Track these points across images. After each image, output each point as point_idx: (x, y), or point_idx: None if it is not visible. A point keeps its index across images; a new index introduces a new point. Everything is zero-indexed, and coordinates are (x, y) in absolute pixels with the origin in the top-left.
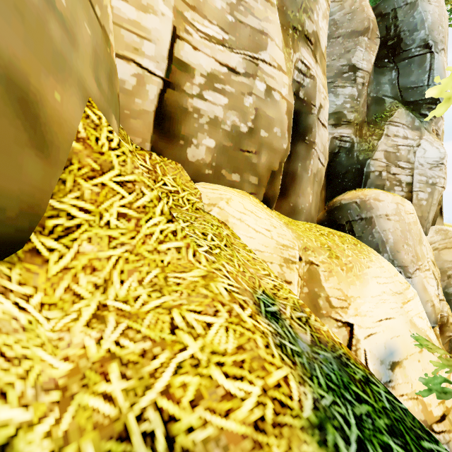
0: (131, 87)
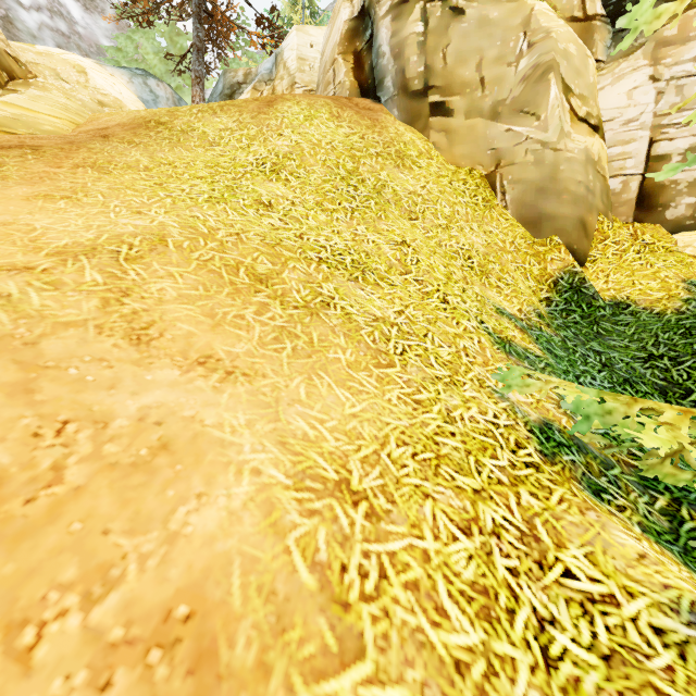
0: (619, 190)
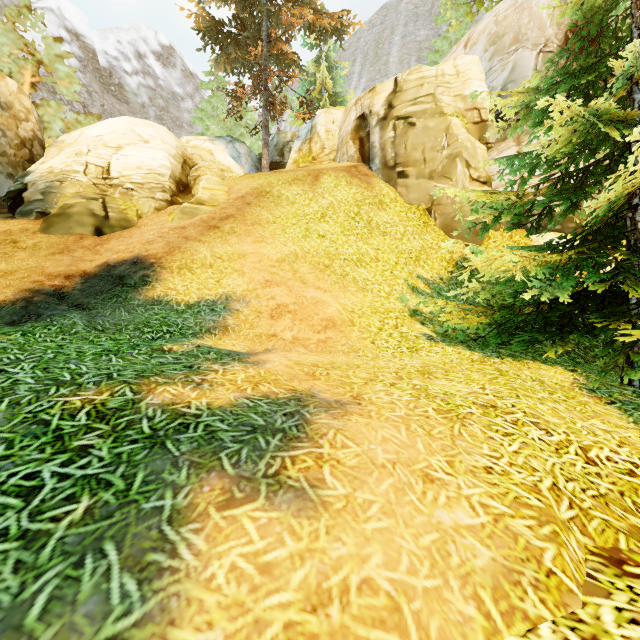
0: None
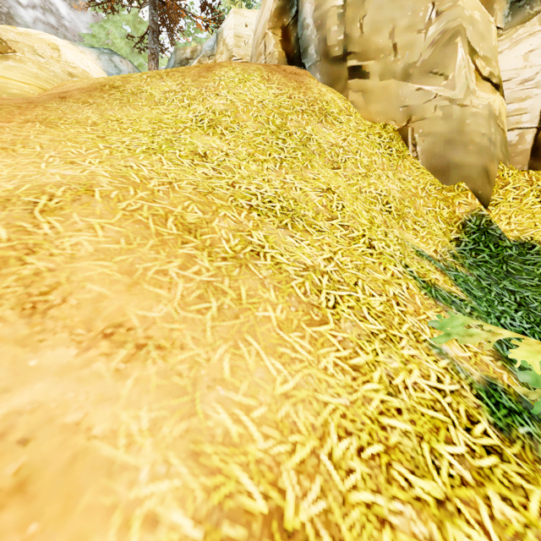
0: (515, 142)
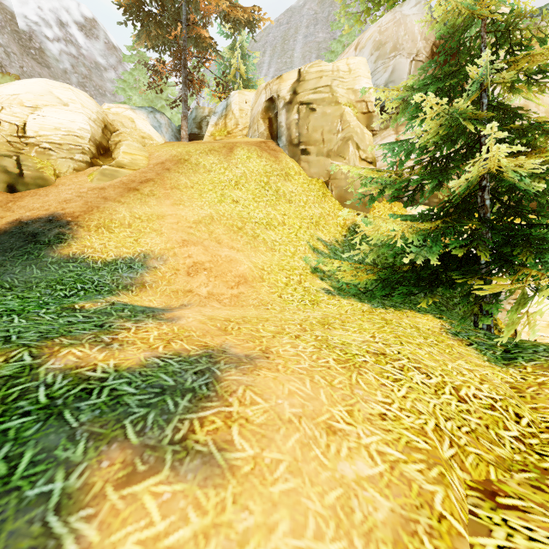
0: None
